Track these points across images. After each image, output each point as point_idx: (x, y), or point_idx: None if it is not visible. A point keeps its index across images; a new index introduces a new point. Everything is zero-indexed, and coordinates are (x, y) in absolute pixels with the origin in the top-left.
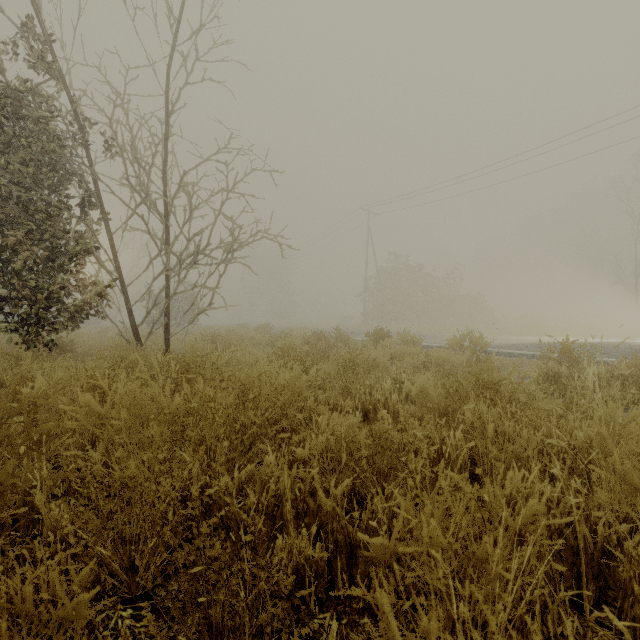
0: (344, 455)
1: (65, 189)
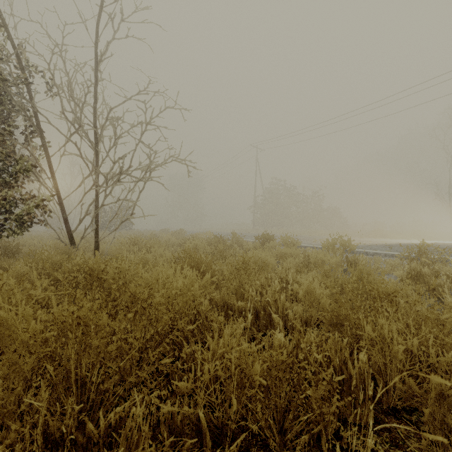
0: (234, 399)
1: (12, 120)
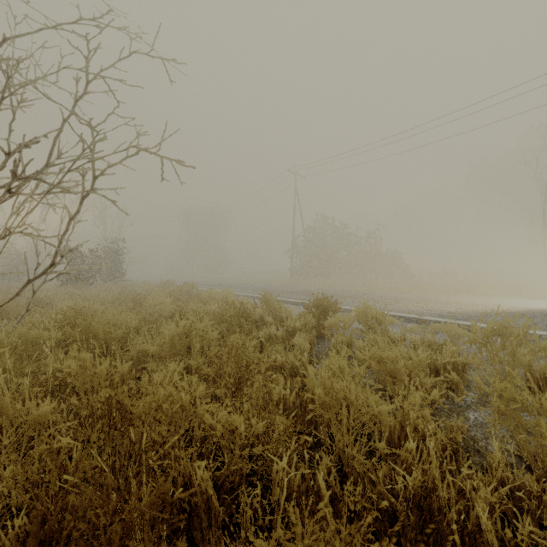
0: None
1: None
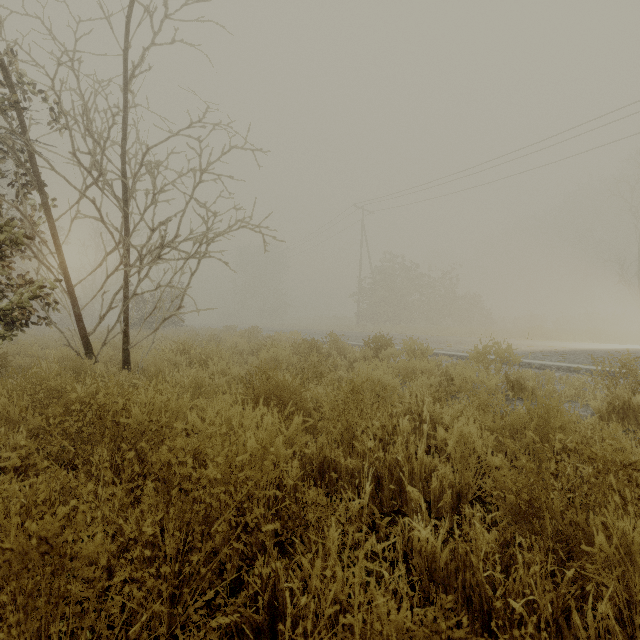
0: None
1: None
